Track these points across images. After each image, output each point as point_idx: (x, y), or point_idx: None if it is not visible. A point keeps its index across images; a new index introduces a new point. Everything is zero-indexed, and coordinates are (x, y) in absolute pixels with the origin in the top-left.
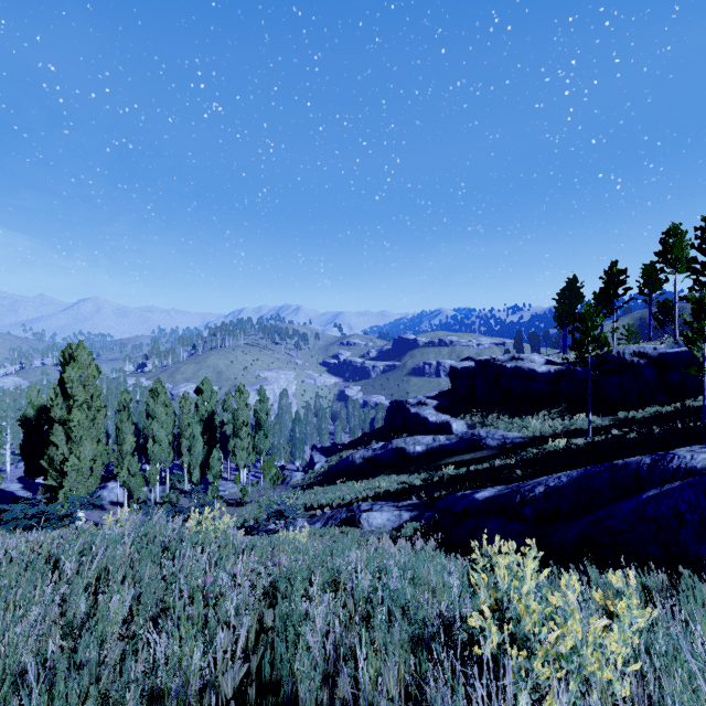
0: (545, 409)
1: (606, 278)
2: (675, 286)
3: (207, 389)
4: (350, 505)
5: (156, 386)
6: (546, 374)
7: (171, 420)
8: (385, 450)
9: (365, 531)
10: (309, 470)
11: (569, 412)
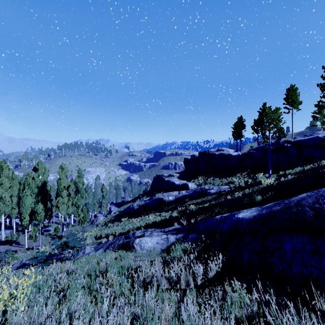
0: (239, 173)
1: (261, 110)
2: (292, 115)
3: (41, 168)
4: (127, 233)
5: (1, 164)
6: (237, 156)
7: (16, 188)
8: (151, 200)
9: (138, 254)
10: (107, 215)
11: (253, 173)
